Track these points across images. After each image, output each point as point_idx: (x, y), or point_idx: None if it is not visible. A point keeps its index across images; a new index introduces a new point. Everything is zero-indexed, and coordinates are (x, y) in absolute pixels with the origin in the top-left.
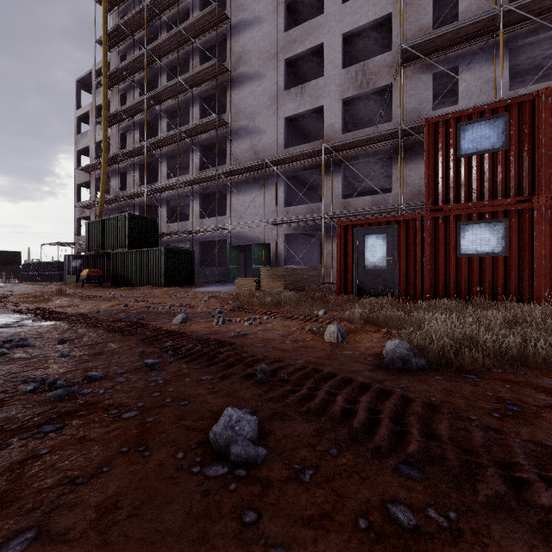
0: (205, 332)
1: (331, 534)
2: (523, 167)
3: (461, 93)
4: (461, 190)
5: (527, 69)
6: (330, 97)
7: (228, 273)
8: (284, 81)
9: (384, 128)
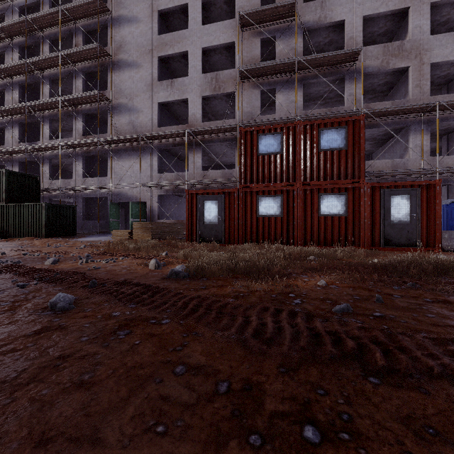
0: (69, 268)
1: (86, 319)
2: (290, 165)
3: (277, 107)
4: (259, 175)
5: (316, 97)
6: (193, 93)
7: (109, 226)
8: (157, 73)
9: (230, 122)
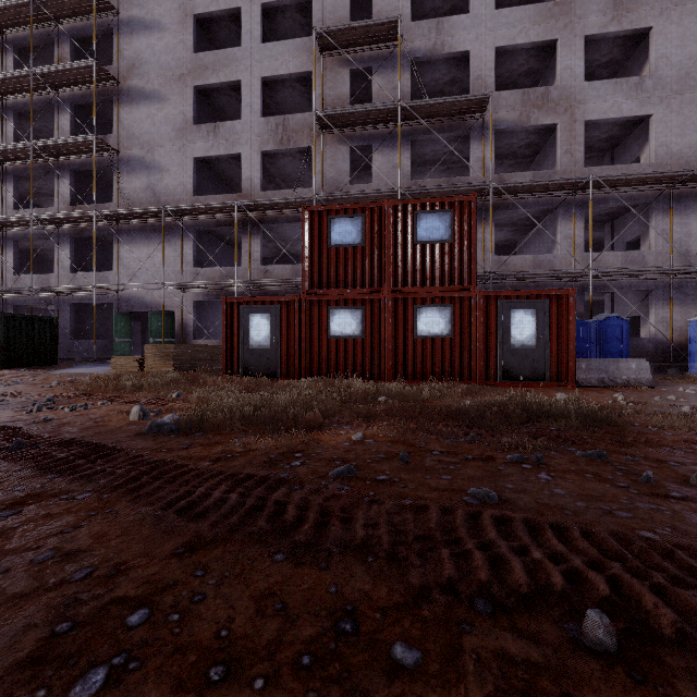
0: (3, 421)
1: None
2: (375, 263)
3: (374, 173)
4: (331, 277)
5: (434, 160)
6: (249, 146)
7: (114, 349)
8: (193, 113)
9: (305, 193)
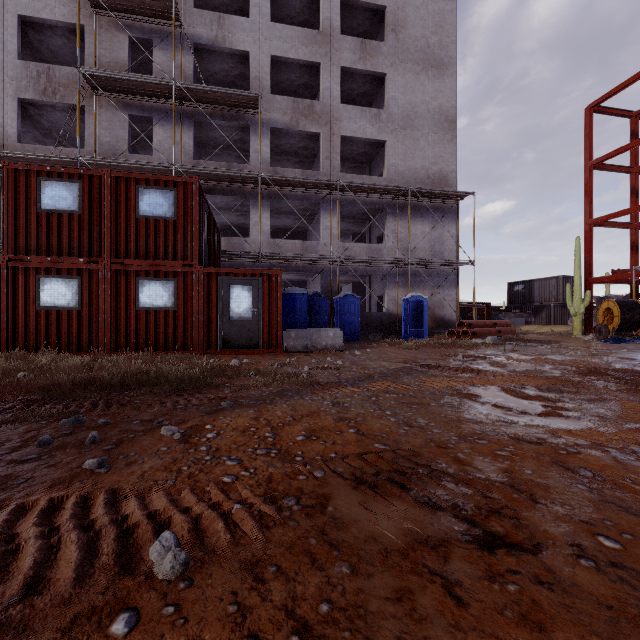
0: None
1: None
2: (95, 233)
3: (156, 146)
4: (42, 243)
5: (227, 145)
6: None
7: None
8: None
9: (75, 153)
